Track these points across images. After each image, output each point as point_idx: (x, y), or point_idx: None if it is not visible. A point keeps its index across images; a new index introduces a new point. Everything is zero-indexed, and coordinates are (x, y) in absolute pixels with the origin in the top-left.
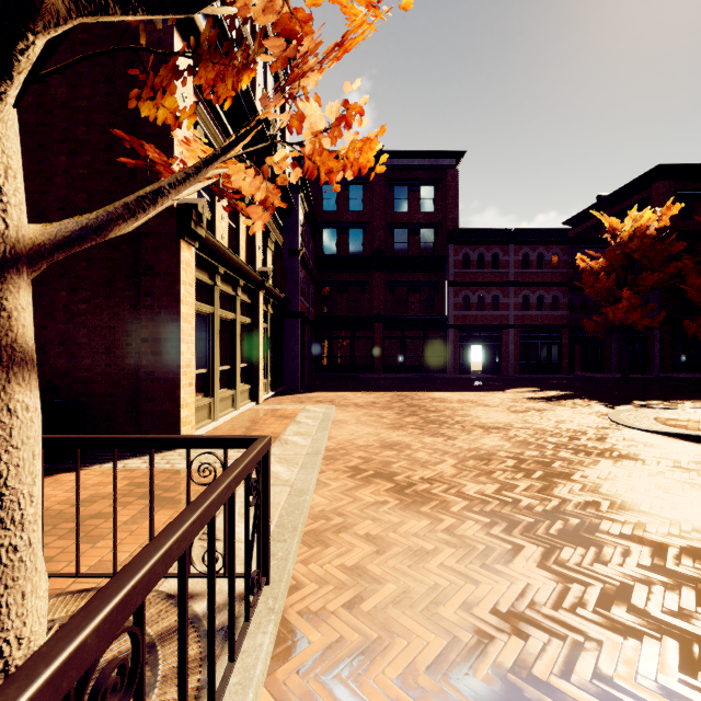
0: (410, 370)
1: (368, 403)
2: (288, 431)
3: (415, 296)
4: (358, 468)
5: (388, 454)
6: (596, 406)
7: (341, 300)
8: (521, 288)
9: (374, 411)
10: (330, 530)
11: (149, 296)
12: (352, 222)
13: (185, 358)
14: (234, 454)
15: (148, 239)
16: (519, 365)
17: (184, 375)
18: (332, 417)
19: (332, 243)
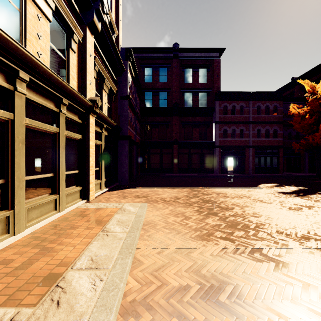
0: (193, 171)
1: (172, 198)
2: (85, 254)
3: (196, 130)
4: None
5: None
6: None
7: (155, 132)
8: (256, 125)
9: (178, 208)
10: None
11: None
12: (161, 88)
13: None
14: None
15: None
16: (255, 168)
17: None
18: (143, 219)
19: (150, 100)
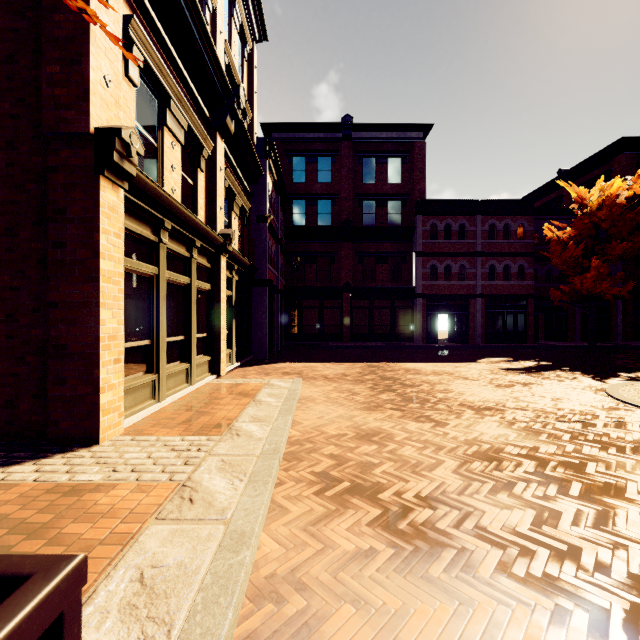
0: (378, 339)
1: (338, 375)
2: (244, 414)
3: (383, 266)
4: (329, 475)
5: (366, 449)
6: (584, 379)
7: (310, 270)
8: (488, 258)
9: (344, 385)
10: (279, 637)
11: (59, 248)
12: (321, 194)
13: (108, 328)
14: (166, 453)
15: (57, 174)
16: (486, 334)
17: (106, 349)
18: (298, 394)
19: (301, 214)
